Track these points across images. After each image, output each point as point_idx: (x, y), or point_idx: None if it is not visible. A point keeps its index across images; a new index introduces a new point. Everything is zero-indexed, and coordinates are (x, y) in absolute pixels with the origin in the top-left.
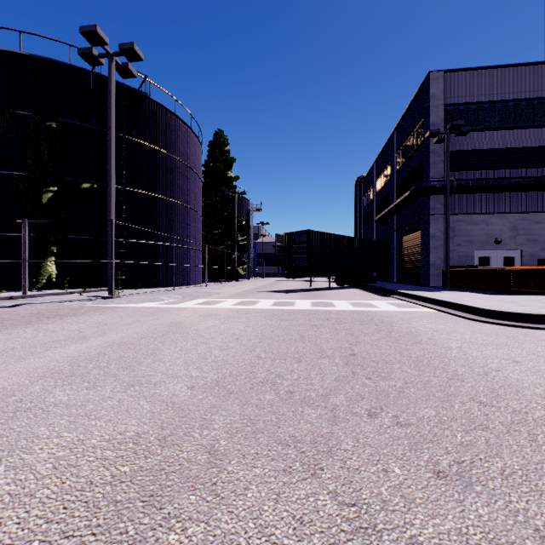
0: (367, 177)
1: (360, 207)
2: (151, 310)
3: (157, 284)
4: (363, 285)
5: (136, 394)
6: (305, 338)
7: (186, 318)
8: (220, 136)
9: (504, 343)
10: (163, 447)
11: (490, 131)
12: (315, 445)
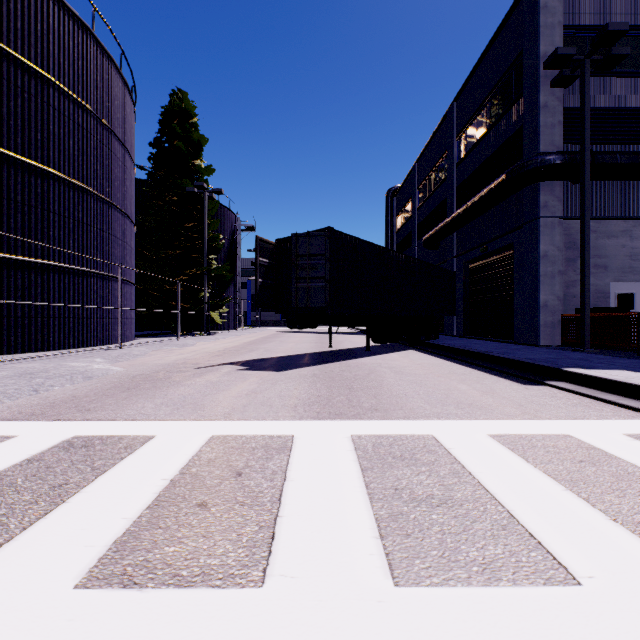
0: (403, 187)
1: (393, 230)
2: None
3: None
4: (422, 343)
5: None
6: None
7: None
8: (181, 100)
9: None
10: None
11: (634, 77)
12: None
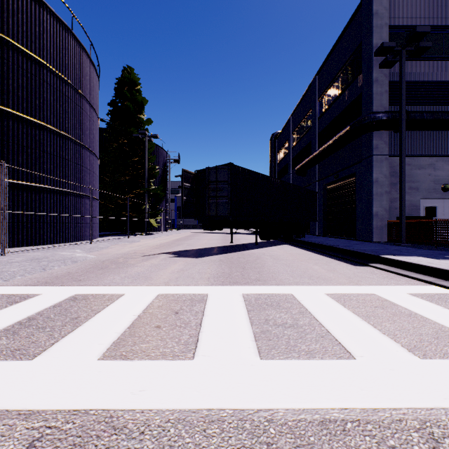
0: (282, 132)
1: (275, 162)
2: None
3: None
4: (293, 240)
5: None
6: None
7: None
8: (129, 74)
9: None
10: None
11: (437, 61)
12: None
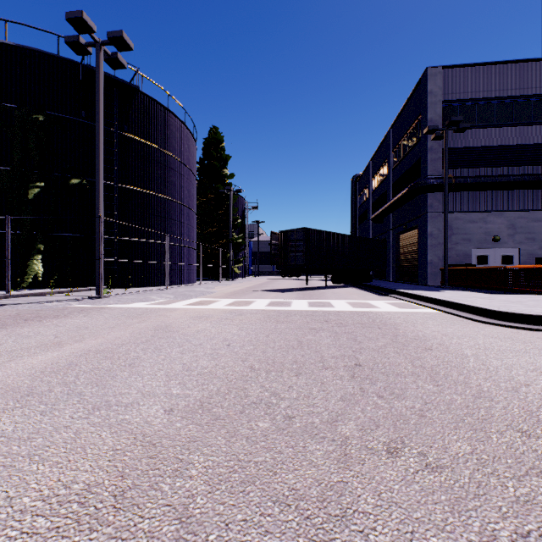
0: (363, 175)
1: (356, 205)
2: (139, 311)
3: (149, 283)
4: (360, 284)
5: (100, 422)
6: (303, 344)
7: (176, 320)
8: (215, 133)
9: (523, 350)
10: (117, 510)
11: (488, 128)
12: (324, 505)
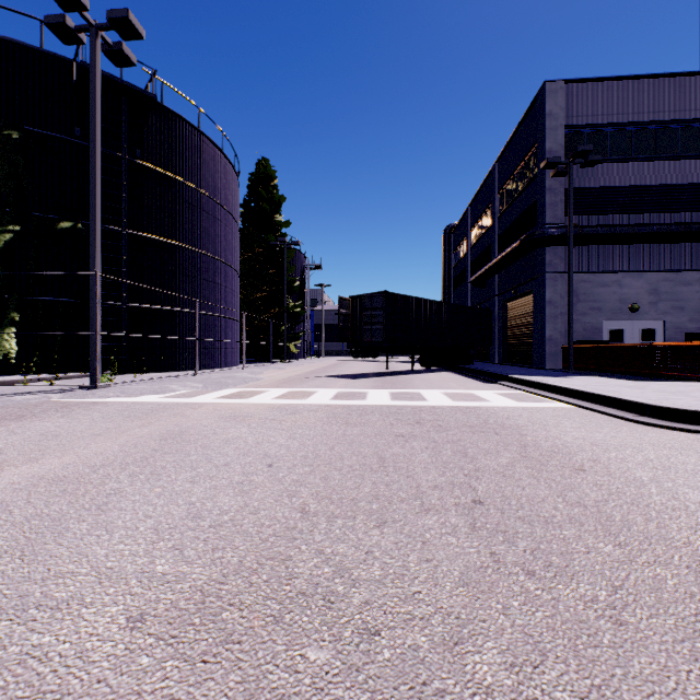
0: (459, 225)
1: (450, 264)
2: (147, 408)
3: (172, 367)
4: (457, 367)
5: None
6: (387, 462)
7: (197, 422)
8: (264, 167)
9: None
10: None
11: (623, 163)
12: None
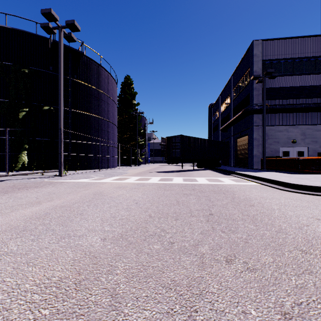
0: (215, 104)
1: (211, 121)
2: (84, 184)
3: (89, 168)
4: (213, 168)
5: (65, 245)
6: (180, 202)
7: (105, 189)
8: (128, 79)
9: (307, 206)
10: (77, 291)
11: (289, 76)
12: (190, 288)
